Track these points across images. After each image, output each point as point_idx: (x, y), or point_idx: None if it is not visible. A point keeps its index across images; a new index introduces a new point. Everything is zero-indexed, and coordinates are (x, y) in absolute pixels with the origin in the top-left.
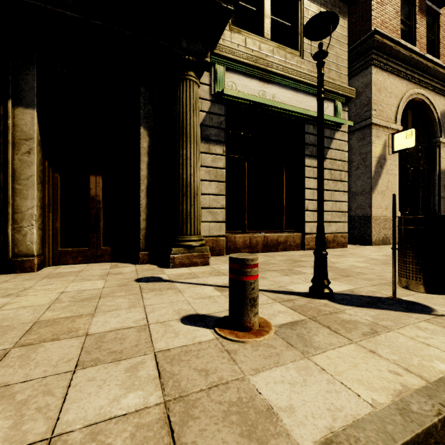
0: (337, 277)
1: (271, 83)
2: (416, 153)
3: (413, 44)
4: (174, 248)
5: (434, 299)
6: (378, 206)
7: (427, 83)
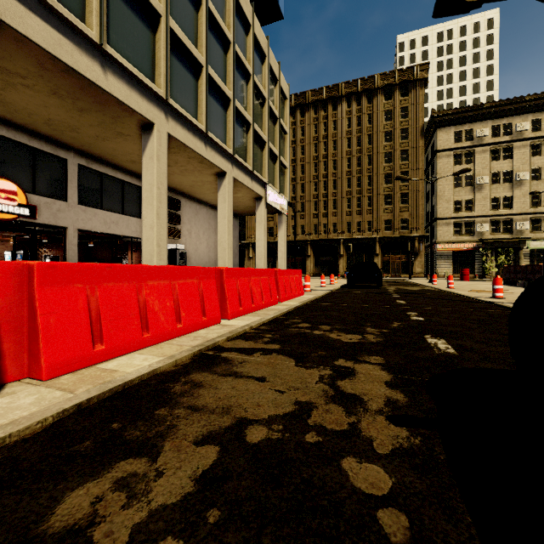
0: None
1: (543, 241)
2: None
3: None
4: None
5: None
6: None
7: None
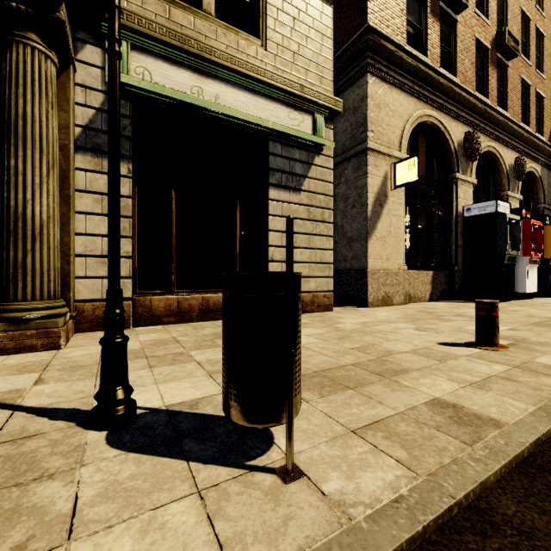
0: None
1: (213, 77)
2: (430, 190)
3: (424, 53)
4: None
5: (309, 416)
6: (377, 256)
7: (441, 104)
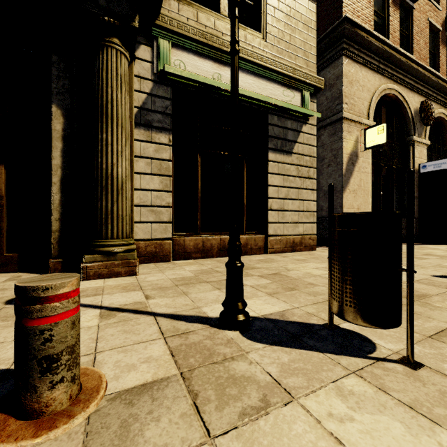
0: (279, 290)
1: (228, 65)
2: (390, 151)
3: (386, 37)
4: (87, 255)
5: None
6: (350, 206)
7: (401, 79)
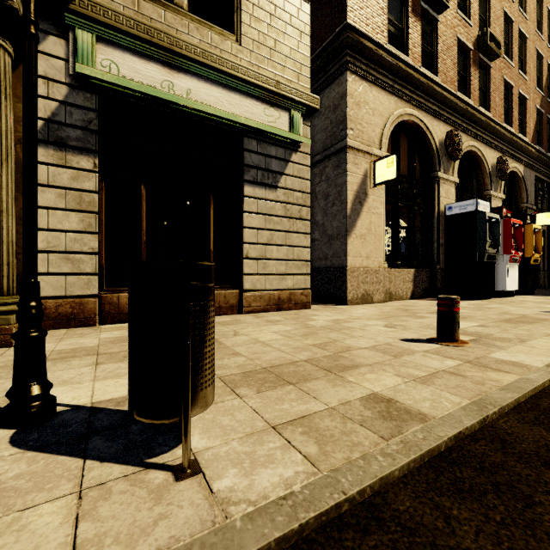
0: None
1: (184, 71)
2: (411, 189)
3: (405, 52)
4: None
5: (235, 412)
6: (356, 254)
7: (423, 104)
